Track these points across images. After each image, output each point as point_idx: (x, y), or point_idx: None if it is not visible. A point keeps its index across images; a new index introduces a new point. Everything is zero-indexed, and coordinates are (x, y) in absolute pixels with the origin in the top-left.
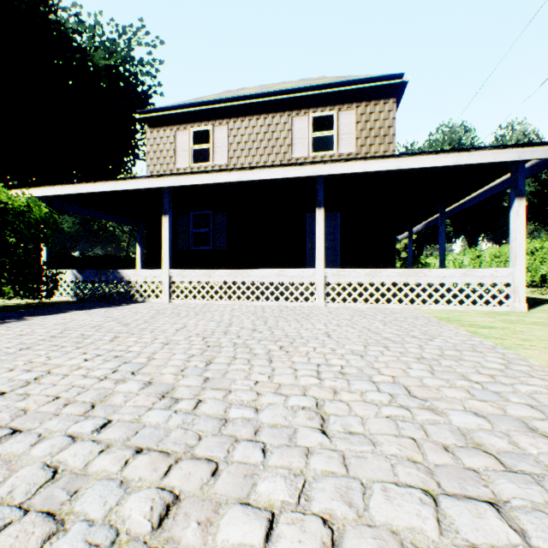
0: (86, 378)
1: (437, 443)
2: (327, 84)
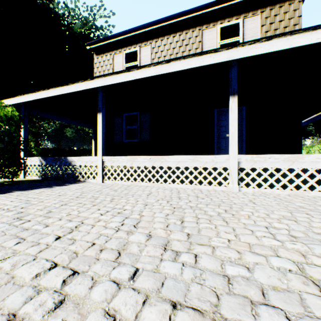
0: None
1: None
2: None
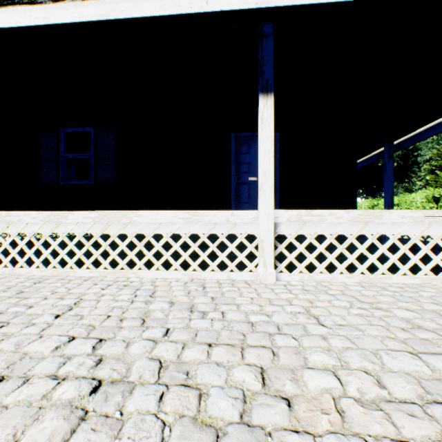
0: None
1: None
2: None
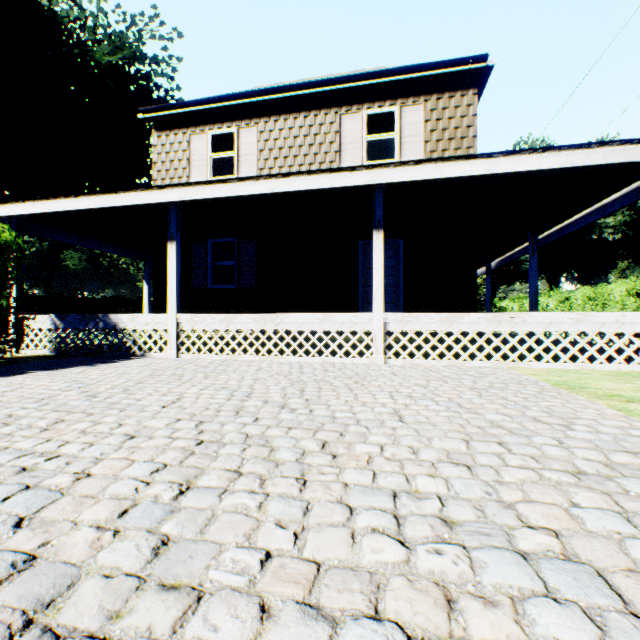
0: None
1: None
2: (387, 70)
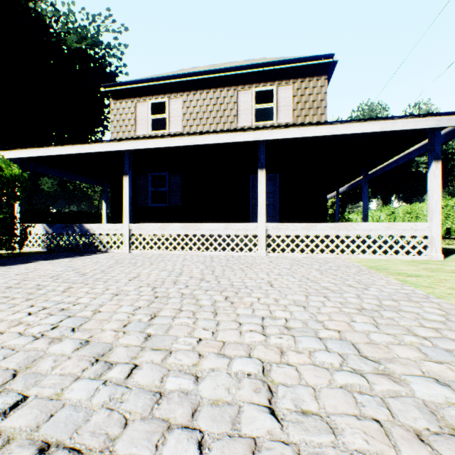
0: (21, 336)
1: (407, 428)
2: (268, 62)
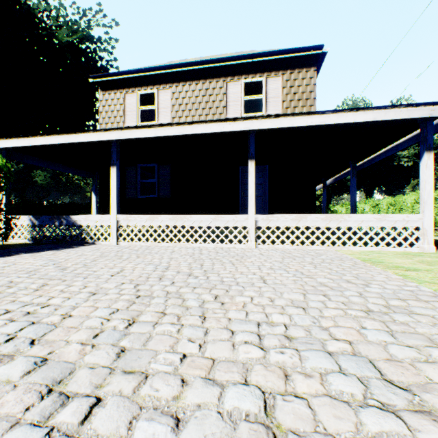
0: None
1: None
2: (257, 53)
